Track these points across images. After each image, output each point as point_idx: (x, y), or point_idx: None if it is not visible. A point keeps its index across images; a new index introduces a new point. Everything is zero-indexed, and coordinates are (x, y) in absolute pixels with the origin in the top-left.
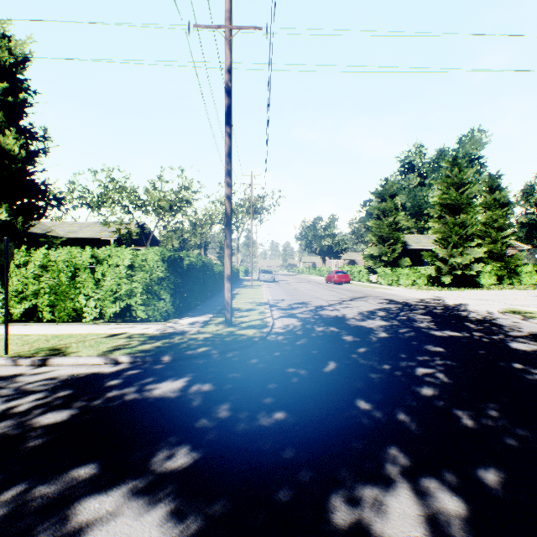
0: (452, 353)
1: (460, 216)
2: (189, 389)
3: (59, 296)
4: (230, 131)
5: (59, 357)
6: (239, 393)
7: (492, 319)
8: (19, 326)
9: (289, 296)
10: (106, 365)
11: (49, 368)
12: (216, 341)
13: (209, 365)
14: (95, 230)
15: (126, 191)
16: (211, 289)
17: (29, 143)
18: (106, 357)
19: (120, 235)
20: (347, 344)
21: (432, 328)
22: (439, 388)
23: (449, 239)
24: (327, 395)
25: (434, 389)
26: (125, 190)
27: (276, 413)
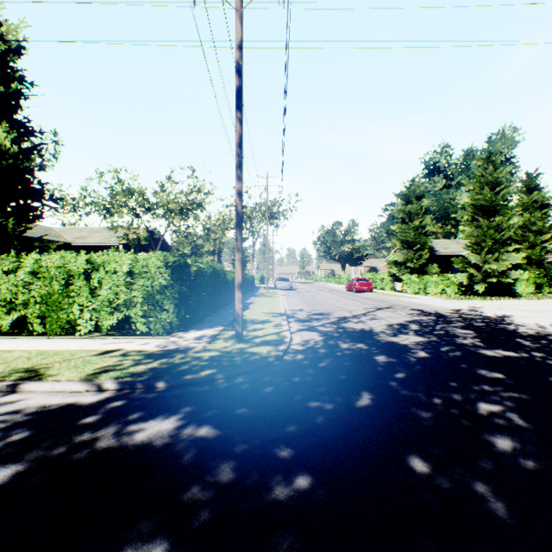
0: (517, 381)
1: (495, 219)
2: (181, 433)
3: (51, 306)
4: (241, 116)
5: (34, 381)
6: (247, 441)
7: (548, 334)
8: (6, 340)
9: (308, 306)
10: (87, 393)
11: (18, 396)
12: (223, 362)
13: (212, 395)
14: (104, 235)
15: (133, 193)
16: (222, 297)
17: (25, 139)
18: (89, 382)
19: (128, 240)
20: (381, 367)
21: (479, 346)
22: (519, 438)
23: (483, 244)
24: (366, 447)
25: (512, 439)
26: (132, 192)
27: (297, 478)
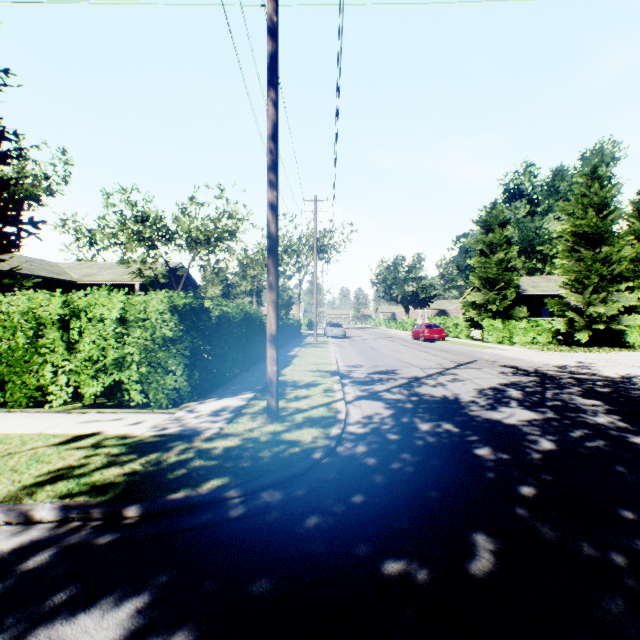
0: None
1: (601, 250)
2: None
3: (13, 367)
4: (275, 96)
5: None
6: None
7: None
8: None
9: (367, 360)
10: (5, 527)
11: None
12: (242, 461)
13: (212, 538)
14: (117, 272)
15: (147, 219)
16: (258, 350)
17: None
18: (13, 506)
19: (142, 277)
20: (491, 471)
21: (625, 428)
22: None
23: (586, 281)
24: None
25: None
26: (146, 217)
27: None
